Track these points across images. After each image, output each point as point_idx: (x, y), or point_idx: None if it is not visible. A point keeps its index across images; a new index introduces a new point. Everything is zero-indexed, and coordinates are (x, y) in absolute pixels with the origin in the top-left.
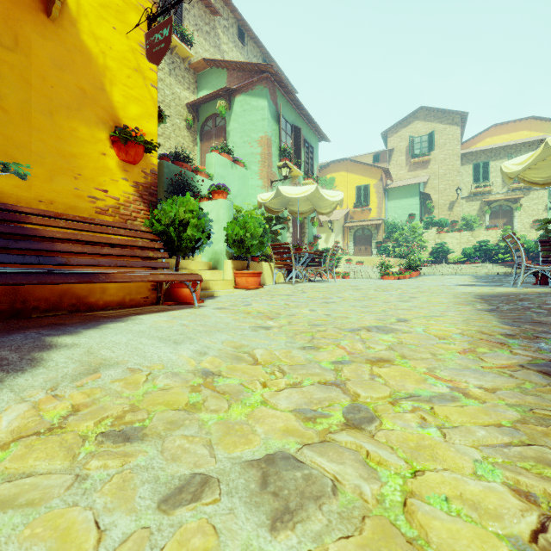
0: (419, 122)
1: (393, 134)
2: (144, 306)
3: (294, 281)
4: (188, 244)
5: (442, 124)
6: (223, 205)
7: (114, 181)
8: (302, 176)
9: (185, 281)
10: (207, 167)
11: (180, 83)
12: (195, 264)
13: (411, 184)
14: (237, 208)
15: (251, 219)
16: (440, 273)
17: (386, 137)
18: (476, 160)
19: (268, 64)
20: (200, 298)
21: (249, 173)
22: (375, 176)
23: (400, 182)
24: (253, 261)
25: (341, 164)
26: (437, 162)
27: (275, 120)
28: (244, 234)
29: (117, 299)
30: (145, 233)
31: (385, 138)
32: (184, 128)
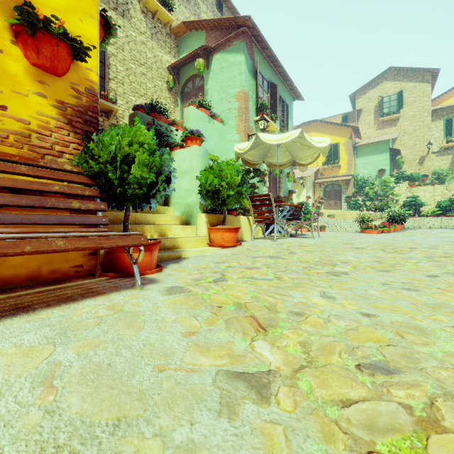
0: (388, 82)
1: (361, 96)
2: (69, 281)
3: (275, 237)
4: (136, 191)
5: (412, 82)
6: (196, 152)
7: (20, 94)
8: (278, 132)
9: (113, 247)
10: (184, 121)
11: (161, 47)
12: (164, 218)
13: (380, 141)
14: (212, 158)
15: (228, 167)
16: (427, 226)
17: (354, 99)
18: (447, 115)
19: (245, 15)
20: (162, 261)
21: (226, 128)
22: (345, 135)
23: (369, 139)
24: (230, 214)
25: (311, 125)
26: (407, 119)
27: (252, 76)
28: (219, 183)
29: (25, 271)
30: (70, 174)
31: (353, 100)
32: (166, 90)
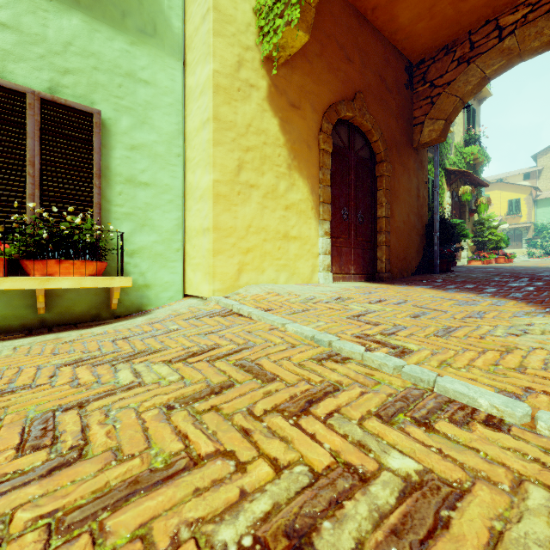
0: None
1: (543, 156)
2: None
3: None
4: None
5: None
6: None
7: None
8: None
9: None
10: None
11: None
12: None
13: None
14: None
15: None
16: None
17: (536, 157)
18: None
19: None
20: None
21: None
22: (525, 192)
23: (549, 193)
24: None
25: (494, 185)
26: None
27: None
28: None
29: None
30: None
31: (535, 158)
32: None
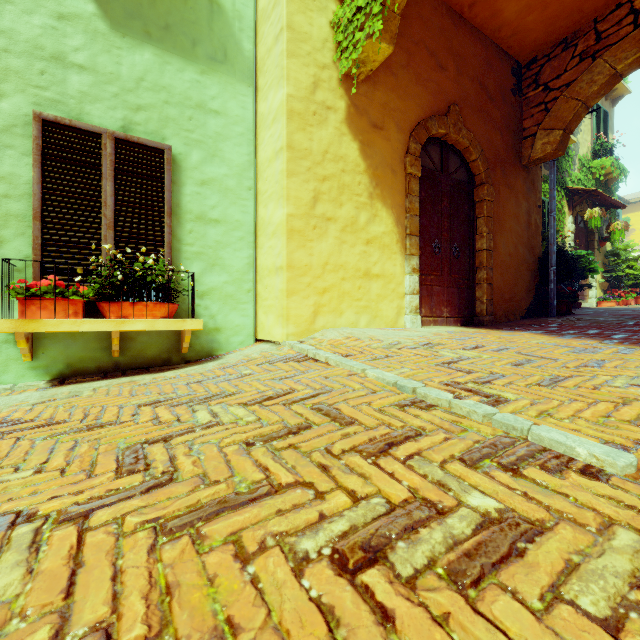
0: None
1: None
2: None
3: None
4: None
5: None
6: None
7: None
8: None
9: None
10: None
11: None
12: None
13: None
14: None
15: None
16: None
17: None
18: None
19: None
20: None
21: None
22: None
23: None
24: None
25: (637, 205)
26: None
27: None
28: None
29: None
30: None
31: None
32: None
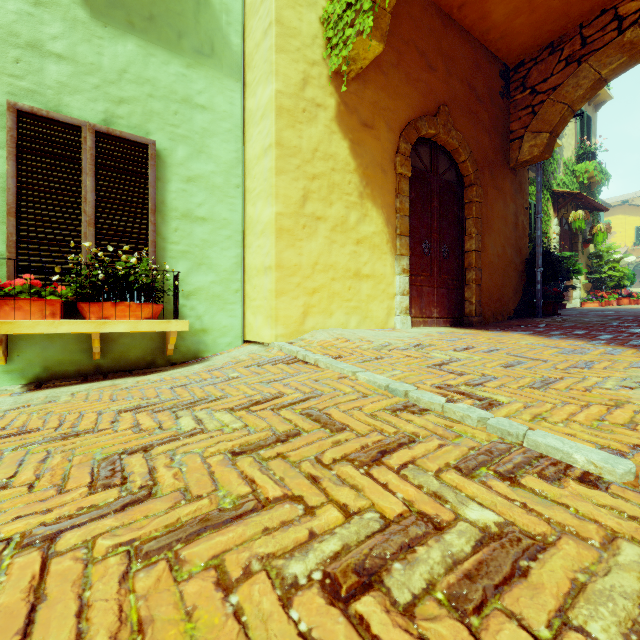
0: None
1: None
2: None
3: None
4: None
5: None
6: None
7: None
8: None
9: None
10: None
11: None
12: None
13: None
14: None
15: None
16: None
17: None
18: None
19: None
20: None
21: None
22: None
23: None
24: None
25: (617, 208)
26: None
27: None
28: None
29: None
30: None
31: None
32: None
